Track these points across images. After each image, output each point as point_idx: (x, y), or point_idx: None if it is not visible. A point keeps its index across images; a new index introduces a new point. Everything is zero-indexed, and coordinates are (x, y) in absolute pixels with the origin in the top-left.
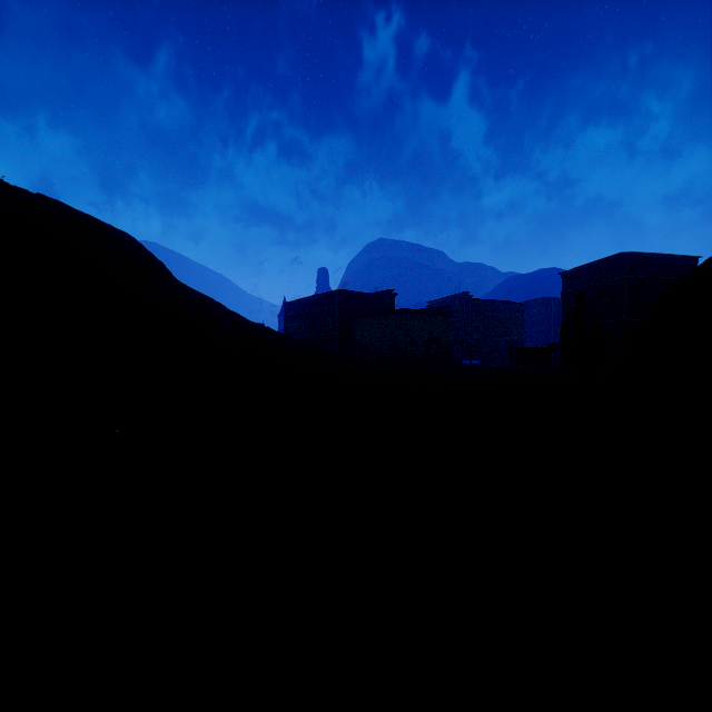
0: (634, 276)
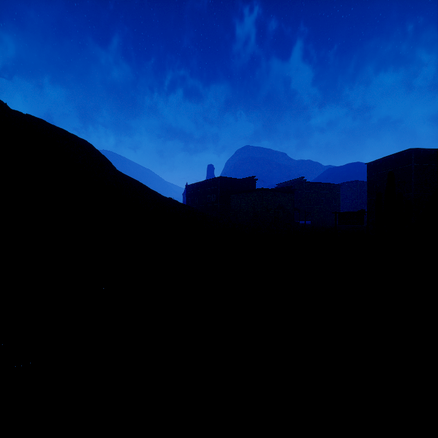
0: (419, 164)
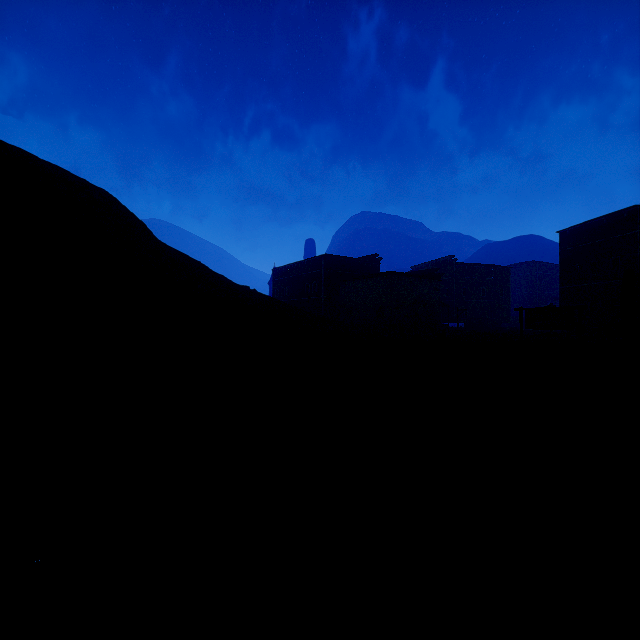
0: None
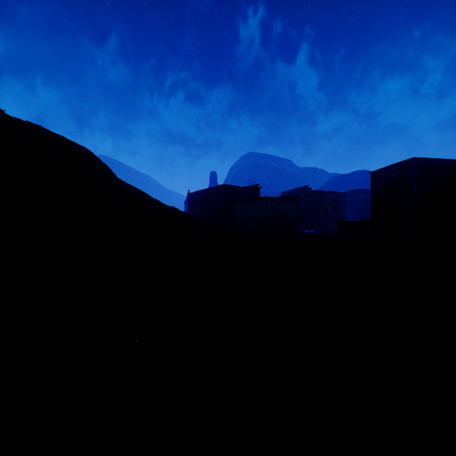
0: (421, 173)
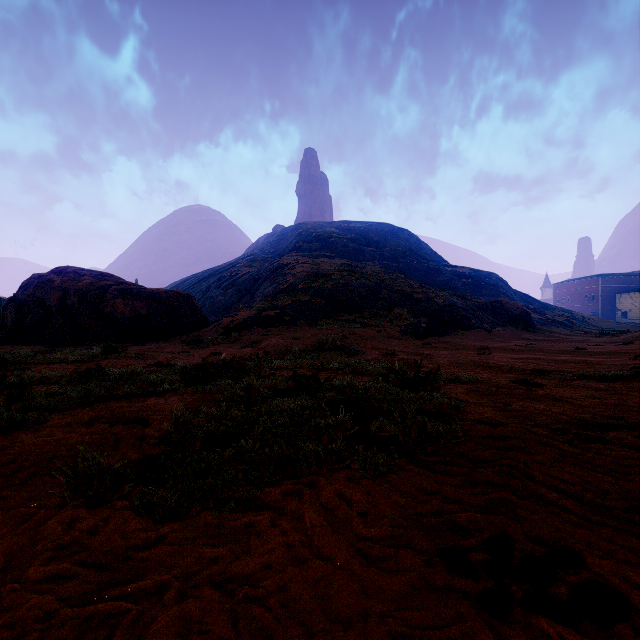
0: None
